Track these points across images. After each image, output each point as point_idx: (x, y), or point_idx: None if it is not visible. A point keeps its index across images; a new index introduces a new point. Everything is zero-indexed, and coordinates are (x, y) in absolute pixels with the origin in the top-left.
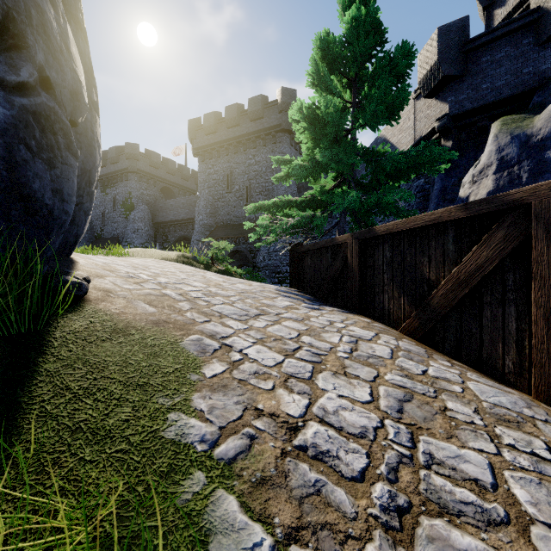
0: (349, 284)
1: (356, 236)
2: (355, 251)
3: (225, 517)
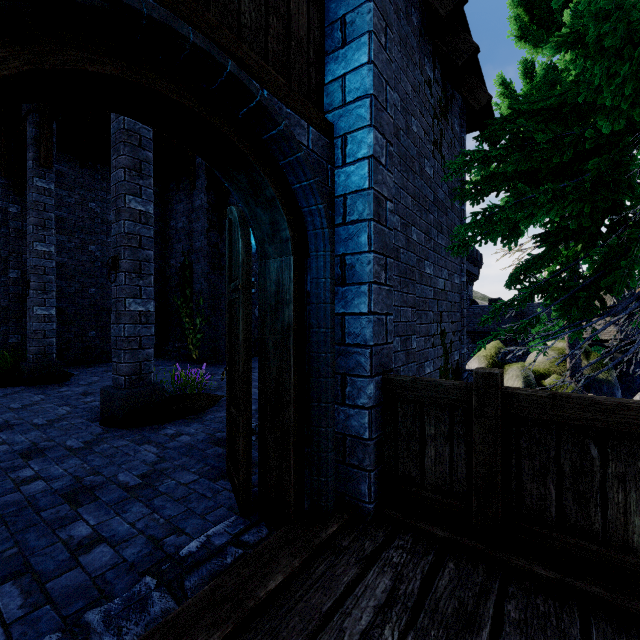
0: None
1: None
2: None
3: None
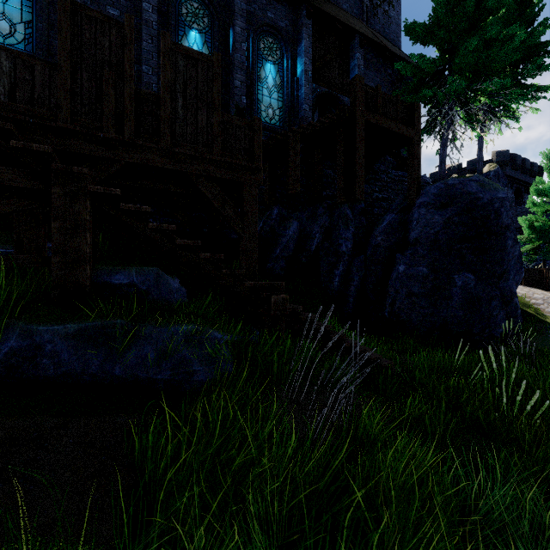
0: (544, 282)
1: (547, 269)
2: (546, 273)
3: (525, 298)
